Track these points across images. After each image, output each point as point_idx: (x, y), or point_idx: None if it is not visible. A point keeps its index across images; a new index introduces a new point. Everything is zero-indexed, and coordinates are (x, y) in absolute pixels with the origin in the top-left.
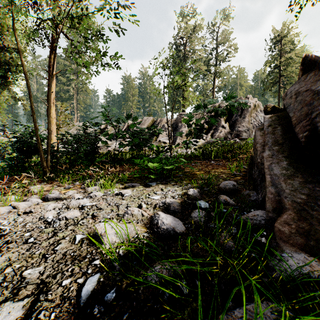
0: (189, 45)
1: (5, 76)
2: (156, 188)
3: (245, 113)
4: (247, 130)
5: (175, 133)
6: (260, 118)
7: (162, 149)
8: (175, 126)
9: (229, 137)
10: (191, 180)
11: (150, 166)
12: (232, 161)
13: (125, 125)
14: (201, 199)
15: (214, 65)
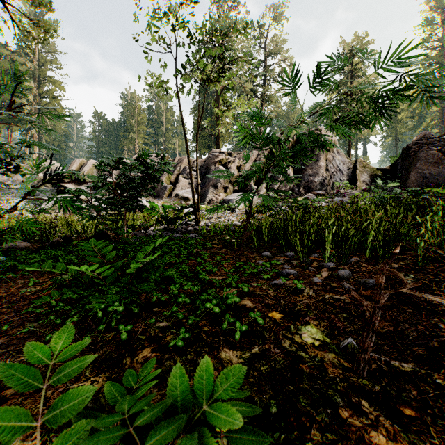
0: None
1: None
2: None
3: (319, 153)
4: (323, 180)
5: (205, 183)
6: (338, 162)
7: (178, 213)
8: (204, 170)
9: (296, 191)
10: None
11: None
12: (393, 264)
13: None
14: None
15: (262, 85)
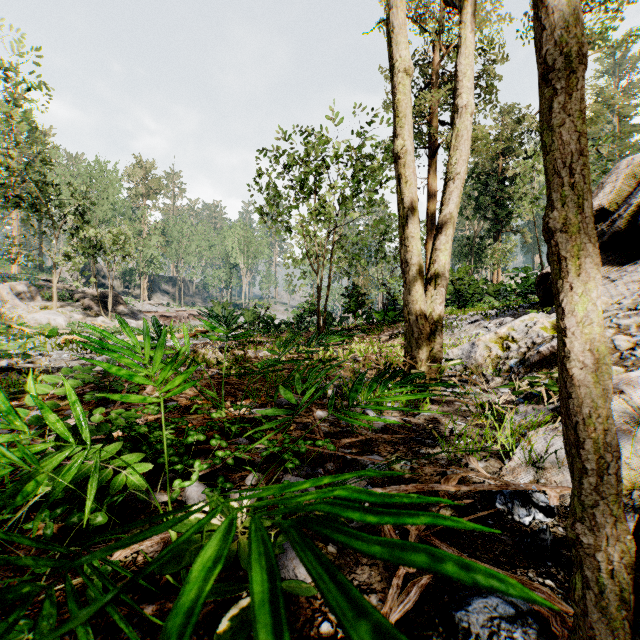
0: None
1: (506, 213)
2: None
3: None
4: None
5: None
6: None
7: None
8: None
9: None
10: None
11: None
12: None
13: None
14: None
15: None
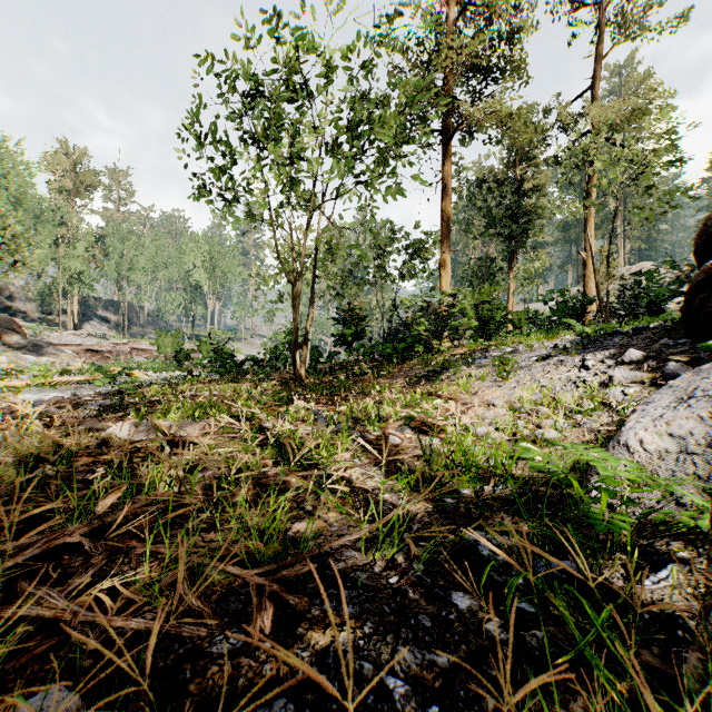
0: None
1: (524, 230)
2: None
3: None
4: None
5: None
6: None
7: None
8: None
9: None
10: None
11: None
12: None
13: None
14: None
15: None
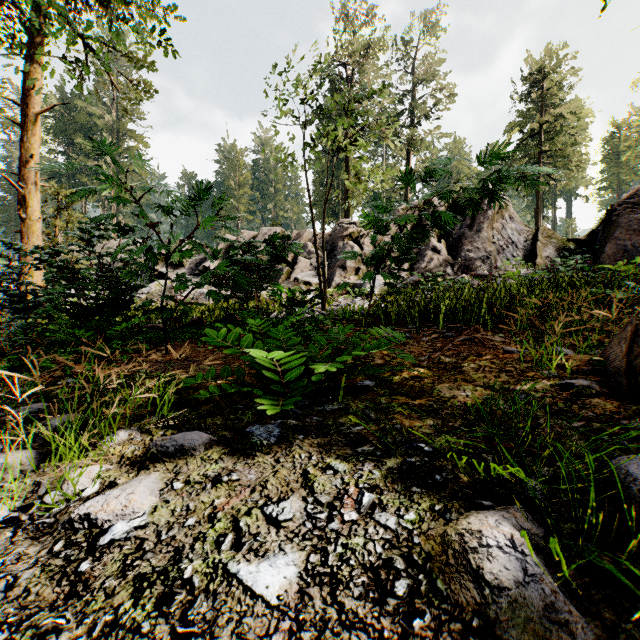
0: (358, 79)
1: None
2: (279, 470)
3: (481, 221)
4: (487, 257)
5: (331, 263)
6: (511, 232)
7: (303, 298)
8: (330, 247)
9: (449, 272)
10: (417, 413)
11: (258, 357)
12: (497, 330)
13: (221, 245)
14: (596, 638)
15: (408, 126)
